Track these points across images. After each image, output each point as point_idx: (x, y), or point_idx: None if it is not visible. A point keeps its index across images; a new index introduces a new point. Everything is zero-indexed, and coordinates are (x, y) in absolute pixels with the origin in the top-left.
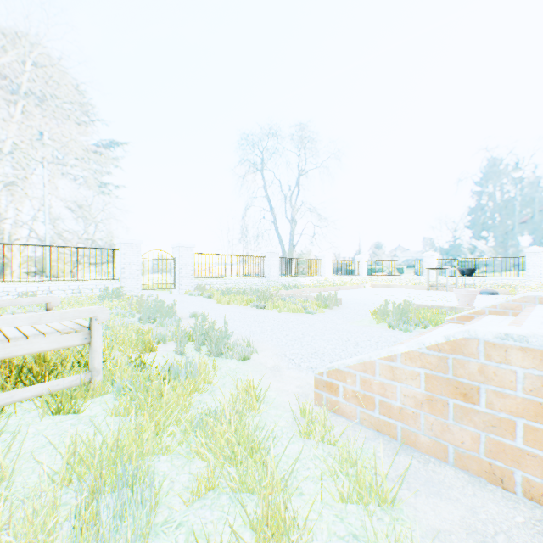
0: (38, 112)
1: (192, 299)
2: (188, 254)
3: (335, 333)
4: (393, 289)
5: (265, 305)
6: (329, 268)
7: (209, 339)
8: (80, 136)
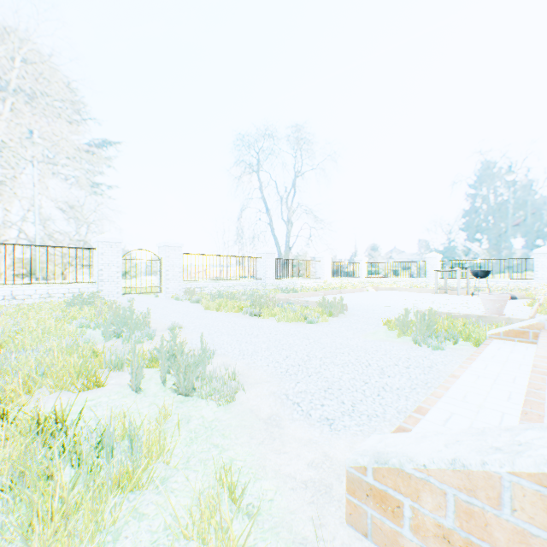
0: (23, 106)
1: (177, 305)
2: (176, 254)
3: (350, 354)
4: (398, 293)
5: (259, 312)
6: (328, 270)
7: (177, 371)
8: (67, 132)
